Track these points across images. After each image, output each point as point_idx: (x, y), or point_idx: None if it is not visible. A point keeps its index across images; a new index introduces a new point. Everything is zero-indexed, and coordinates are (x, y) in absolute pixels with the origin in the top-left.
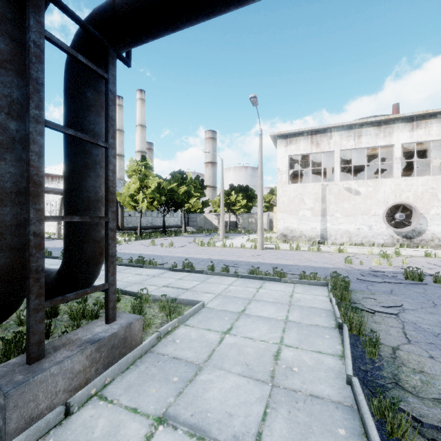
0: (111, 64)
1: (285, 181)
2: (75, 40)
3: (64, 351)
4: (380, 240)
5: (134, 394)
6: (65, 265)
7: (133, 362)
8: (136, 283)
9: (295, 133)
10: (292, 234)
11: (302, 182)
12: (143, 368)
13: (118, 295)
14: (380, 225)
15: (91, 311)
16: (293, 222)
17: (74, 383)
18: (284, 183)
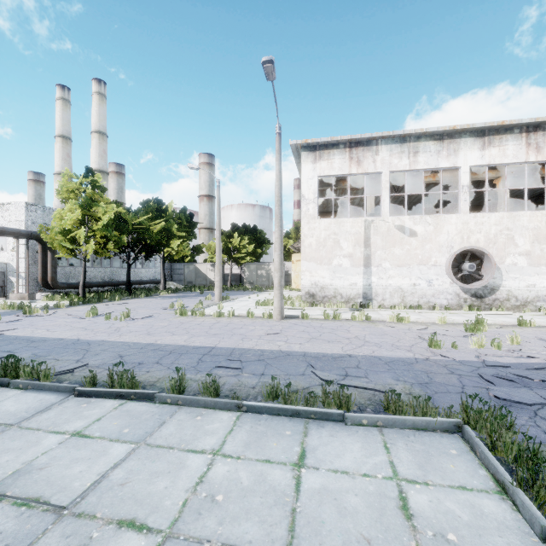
0: None
1: (313, 214)
2: None
3: None
4: (442, 301)
5: None
6: None
7: None
8: None
9: (328, 143)
10: (323, 293)
11: None
12: None
13: None
14: (442, 279)
15: None
16: (324, 275)
17: None
18: (311, 217)
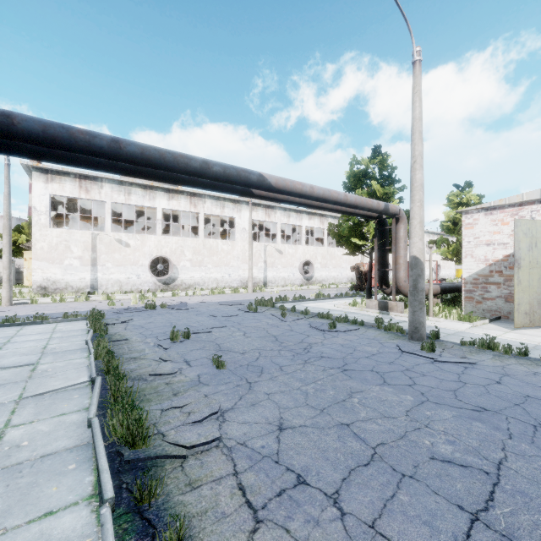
0: None
1: (45, 224)
2: None
3: None
4: (146, 287)
5: None
6: None
7: None
8: None
9: (60, 171)
10: (55, 286)
11: (70, 222)
12: None
13: None
14: (146, 274)
15: None
16: (56, 272)
17: None
18: (43, 226)
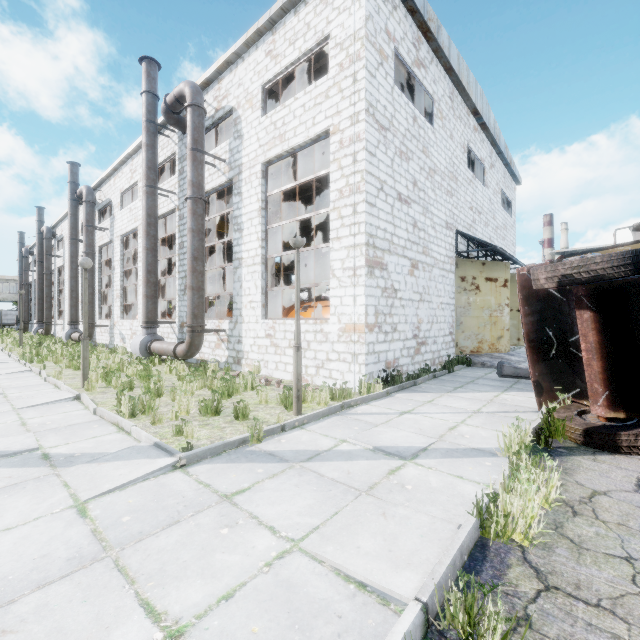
0: None
1: None
2: None
3: None
4: None
5: None
6: None
7: None
8: None
9: (572, 250)
10: None
11: None
12: None
13: None
14: None
15: None
16: None
17: None
18: None
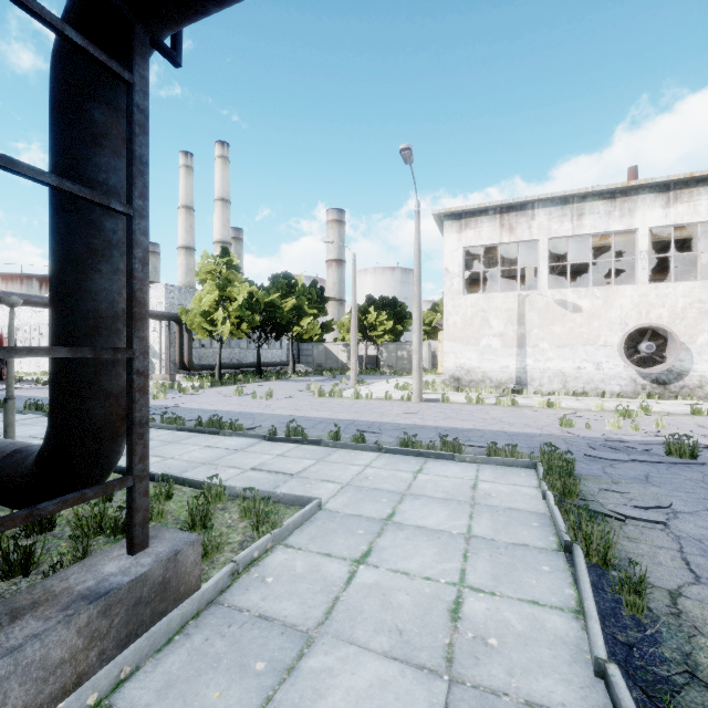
0: (140, 55)
1: (458, 290)
2: (68, 9)
3: (30, 622)
4: (614, 387)
5: (174, 703)
6: (50, 441)
7: (181, 628)
8: (204, 463)
9: (475, 210)
10: (469, 377)
11: (484, 291)
12: (199, 642)
13: (169, 488)
14: (614, 362)
15: (115, 520)
16: (470, 357)
17: (48, 688)
18: (456, 293)
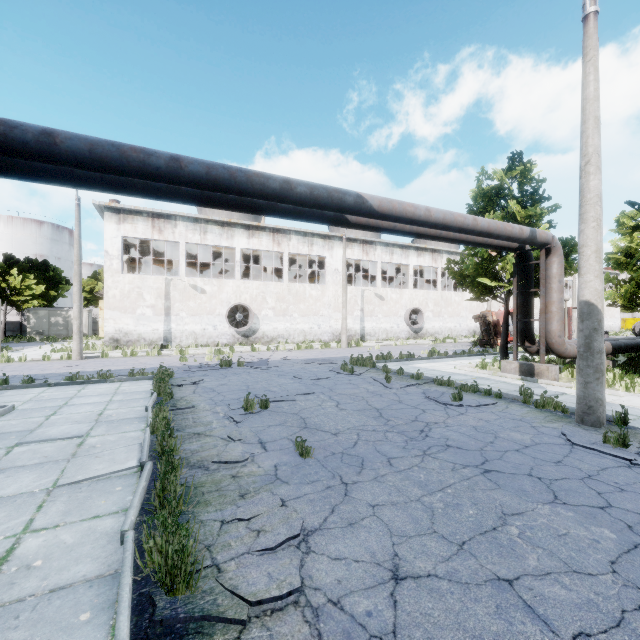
0: None
1: (117, 269)
2: None
3: None
4: (224, 340)
5: None
6: None
7: None
8: None
9: (132, 210)
10: (127, 338)
11: (145, 268)
12: None
13: None
14: (224, 325)
15: None
16: (128, 322)
17: None
18: (115, 271)
